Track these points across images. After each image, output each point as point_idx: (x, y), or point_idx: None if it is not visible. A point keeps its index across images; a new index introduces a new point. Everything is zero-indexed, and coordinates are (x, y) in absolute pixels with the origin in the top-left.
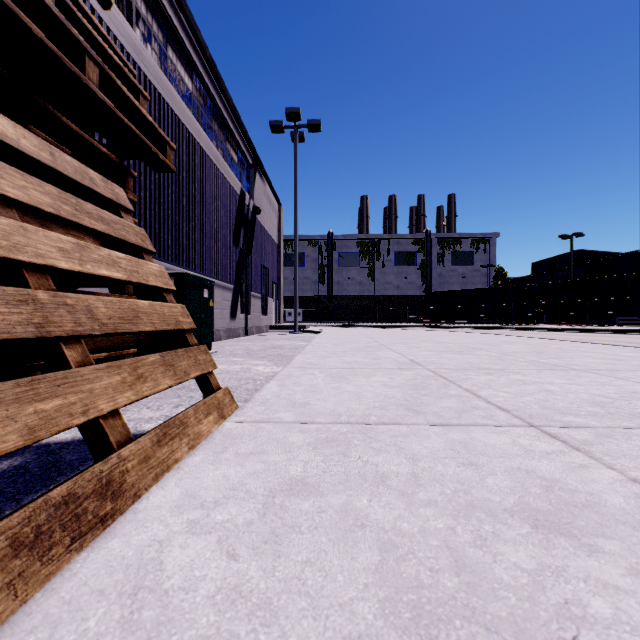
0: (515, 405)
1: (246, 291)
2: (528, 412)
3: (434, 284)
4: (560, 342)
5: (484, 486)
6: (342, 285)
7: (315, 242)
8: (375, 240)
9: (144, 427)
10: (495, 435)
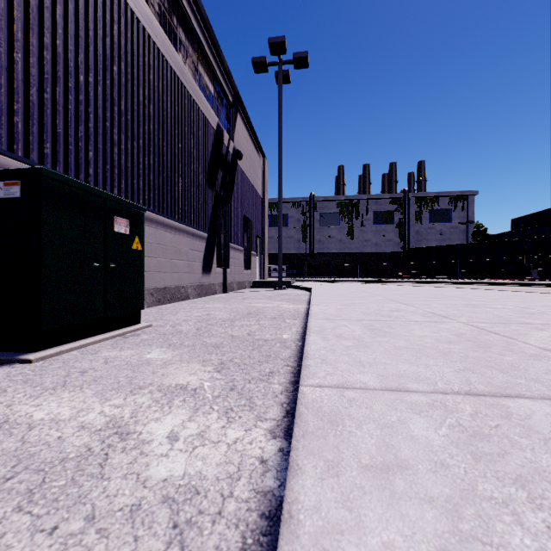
0: None
1: (225, 242)
2: None
3: (412, 241)
4: None
5: None
6: (323, 243)
7: (298, 204)
8: (354, 201)
9: None
10: None
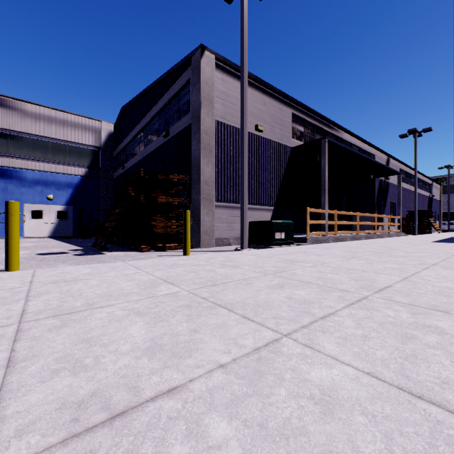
0: None
1: None
2: None
3: None
4: None
5: None
6: None
7: None
8: None
9: None
10: None
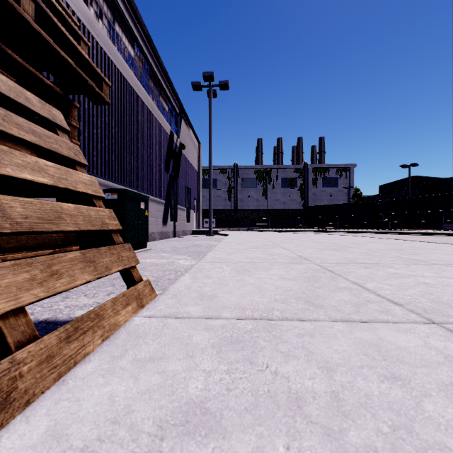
0: (404, 298)
1: (174, 205)
2: (420, 306)
3: (310, 201)
4: (409, 242)
5: (427, 418)
6: (244, 201)
7: (225, 171)
8: (267, 169)
9: (76, 314)
10: (402, 334)
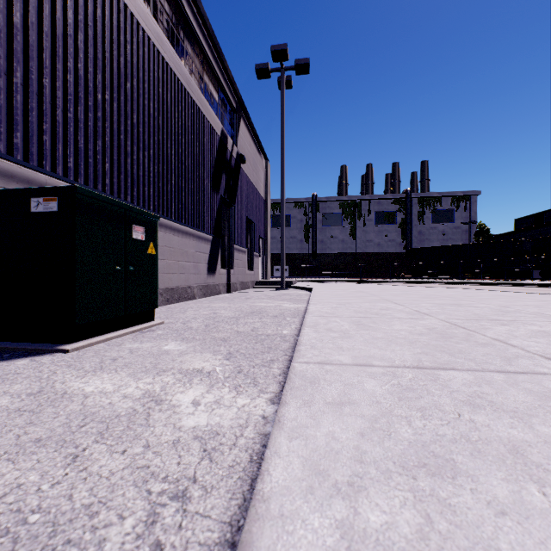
0: None
1: (229, 244)
2: None
3: (414, 241)
4: None
5: None
6: (325, 243)
7: (300, 204)
8: (356, 201)
9: None
10: None
